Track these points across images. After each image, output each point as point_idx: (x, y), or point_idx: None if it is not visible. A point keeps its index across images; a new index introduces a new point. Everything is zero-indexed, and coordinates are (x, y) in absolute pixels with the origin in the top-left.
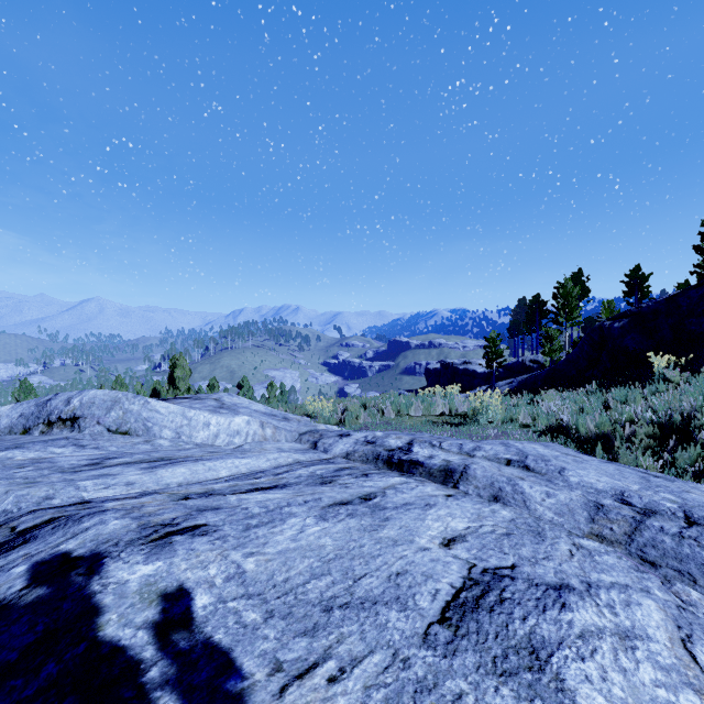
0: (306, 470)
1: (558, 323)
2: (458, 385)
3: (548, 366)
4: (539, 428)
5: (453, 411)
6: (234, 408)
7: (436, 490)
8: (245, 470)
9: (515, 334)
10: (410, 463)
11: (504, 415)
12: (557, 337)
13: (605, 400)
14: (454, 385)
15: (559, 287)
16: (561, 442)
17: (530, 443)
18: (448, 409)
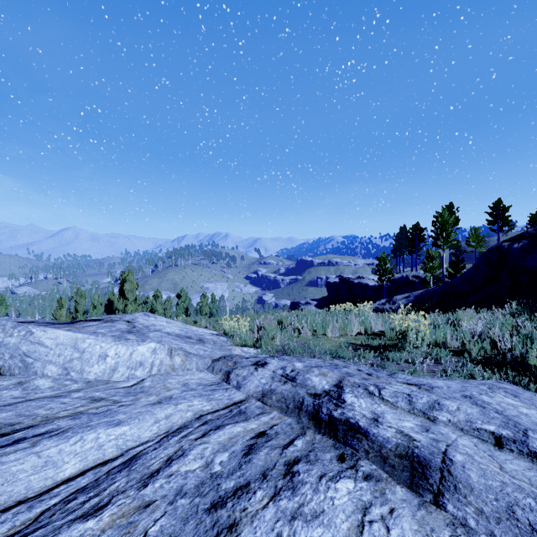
0: (201, 452)
1: (437, 246)
2: (369, 303)
3: (427, 281)
4: (474, 357)
5: (369, 331)
6: (144, 332)
7: (420, 533)
8: (113, 451)
9: (397, 255)
10: (347, 427)
11: (429, 339)
12: (436, 257)
13: (536, 324)
14: (366, 303)
15: (437, 216)
16: (512, 380)
17: (495, 392)
18: (363, 329)
